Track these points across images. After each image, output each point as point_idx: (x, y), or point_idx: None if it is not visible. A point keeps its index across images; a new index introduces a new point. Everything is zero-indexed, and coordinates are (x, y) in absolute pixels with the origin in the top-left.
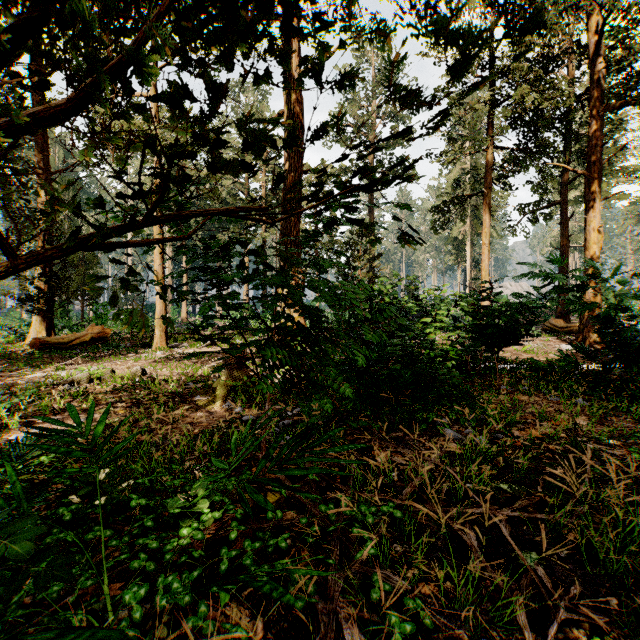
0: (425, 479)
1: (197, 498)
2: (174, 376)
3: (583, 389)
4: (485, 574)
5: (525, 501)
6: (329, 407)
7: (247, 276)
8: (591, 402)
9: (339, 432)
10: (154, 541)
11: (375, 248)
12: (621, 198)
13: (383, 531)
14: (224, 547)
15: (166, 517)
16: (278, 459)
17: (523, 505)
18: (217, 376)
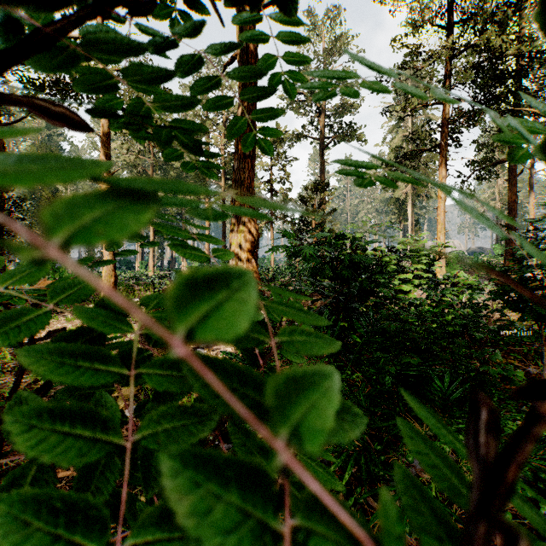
0: None
1: None
2: None
3: None
4: None
5: None
6: None
7: None
8: None
9: None
10: None
11: (329, 203)
12: None
13: None
14: None
15: None
16: None
17: None
18: None
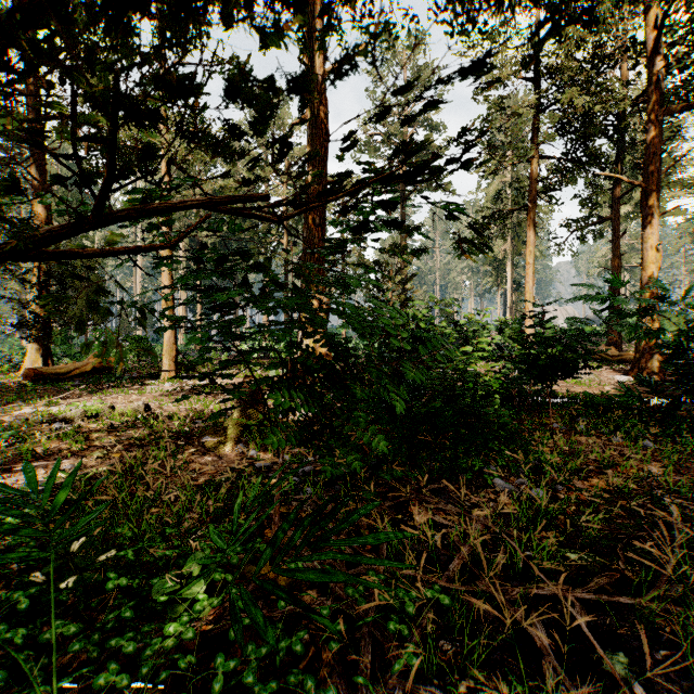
0: (476, 549)
1: (185, 587)
2: (182, 412)
3: (653, 430)
4: (562, 687)
5: (602, 579)
6: (358, 466)
7: (251, 297)
8: (662, 445)
9: (369, 484)
10: (130, 642)
11: (408, 268)
12: (676, 214)
13: (428, 628)
14: (220, 654)
15: (151, 603)
16: (289, 545)
17: (600, 584)
18: (230, 412)
